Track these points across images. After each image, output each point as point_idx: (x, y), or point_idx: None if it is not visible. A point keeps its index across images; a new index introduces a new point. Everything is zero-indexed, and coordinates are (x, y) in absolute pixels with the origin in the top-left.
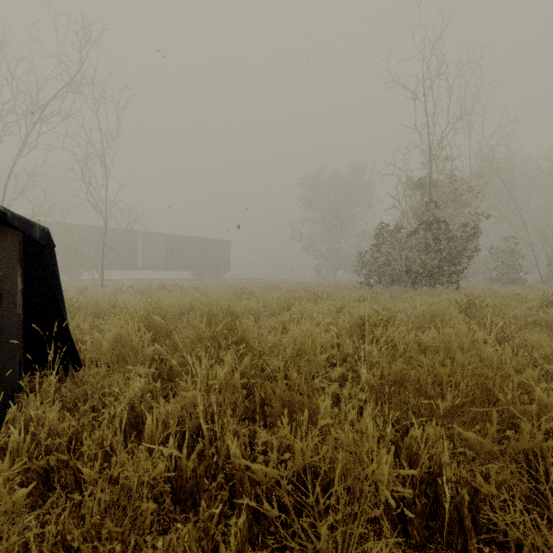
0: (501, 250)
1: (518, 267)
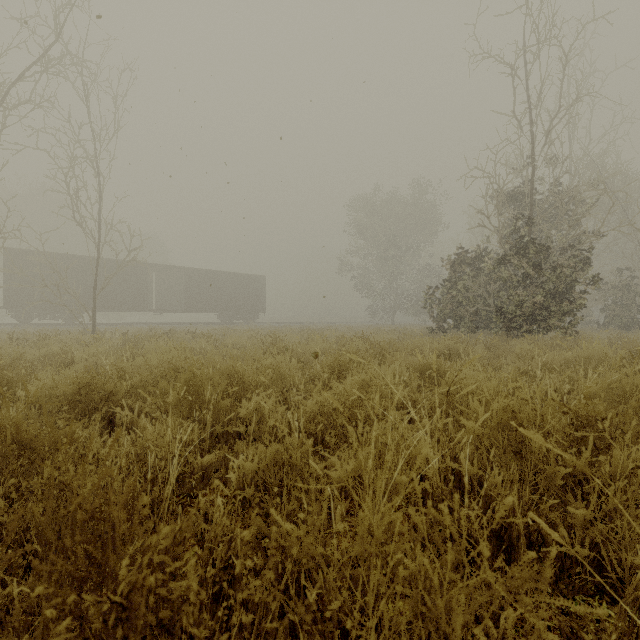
0: (612, 285)
1: (633, 307)
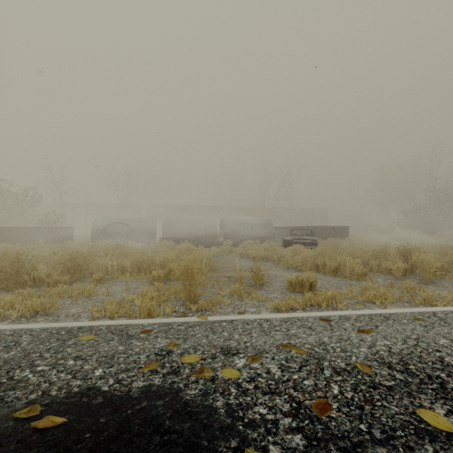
0: None
1: None
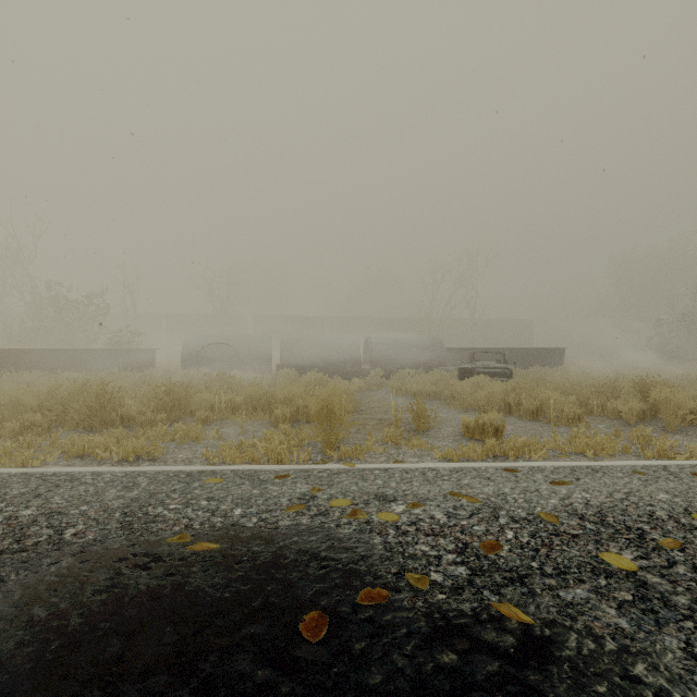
0: None
1: None
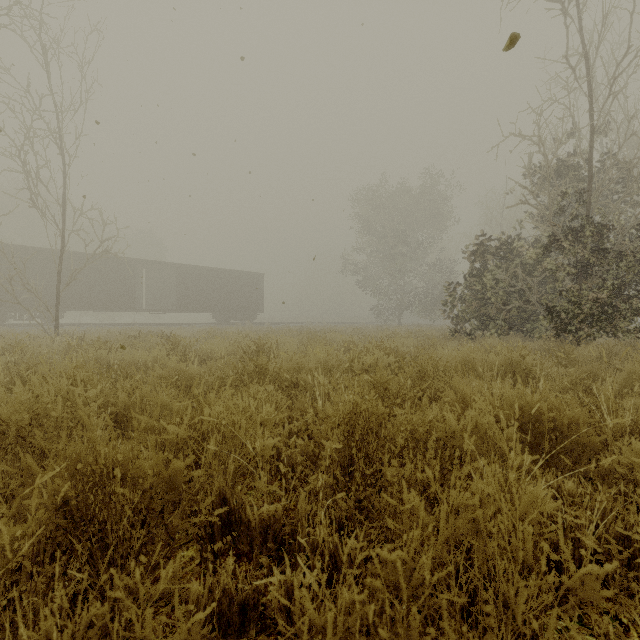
0: None
1: None
